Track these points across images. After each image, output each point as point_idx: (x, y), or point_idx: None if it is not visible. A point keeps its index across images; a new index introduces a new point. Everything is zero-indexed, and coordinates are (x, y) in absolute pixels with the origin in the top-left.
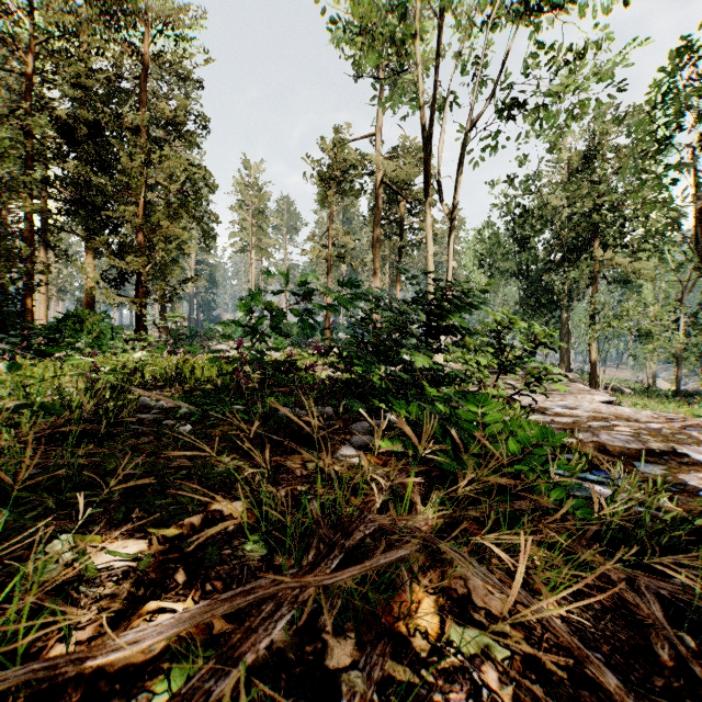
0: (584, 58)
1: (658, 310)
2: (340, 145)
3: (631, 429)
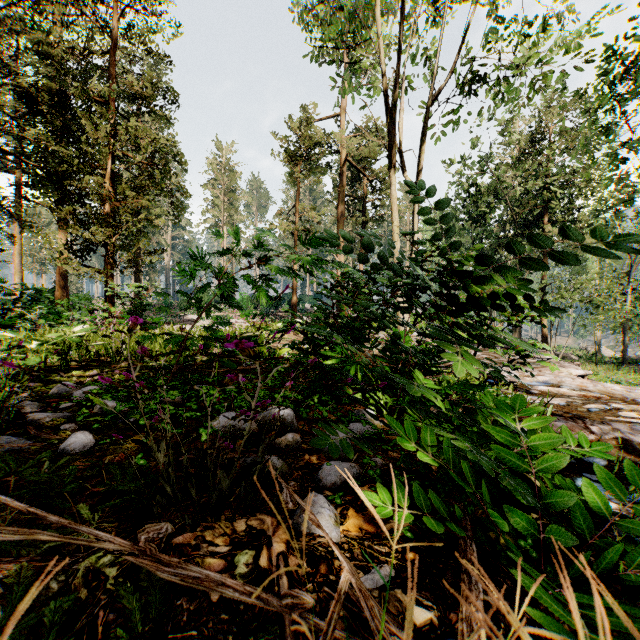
0: (548, 31)
1: (607, 283)
2: (306, 124)
3: (639, 415)
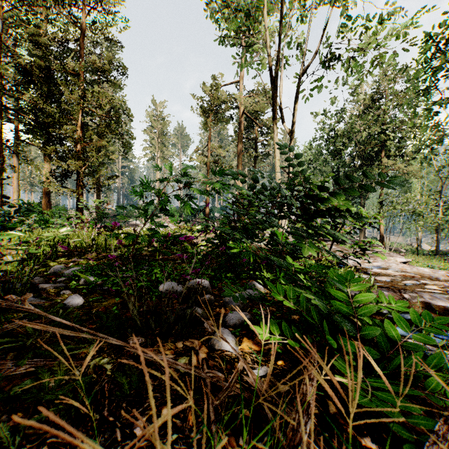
0: (382, 25)
1: (425, 198)
2: (215, 88)
3: (438, 287)
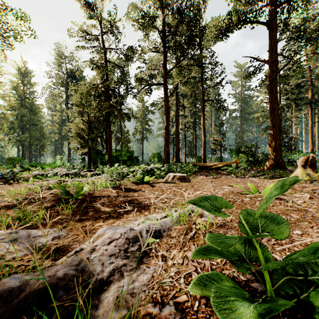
0: None
1: None
2: None
3: None
